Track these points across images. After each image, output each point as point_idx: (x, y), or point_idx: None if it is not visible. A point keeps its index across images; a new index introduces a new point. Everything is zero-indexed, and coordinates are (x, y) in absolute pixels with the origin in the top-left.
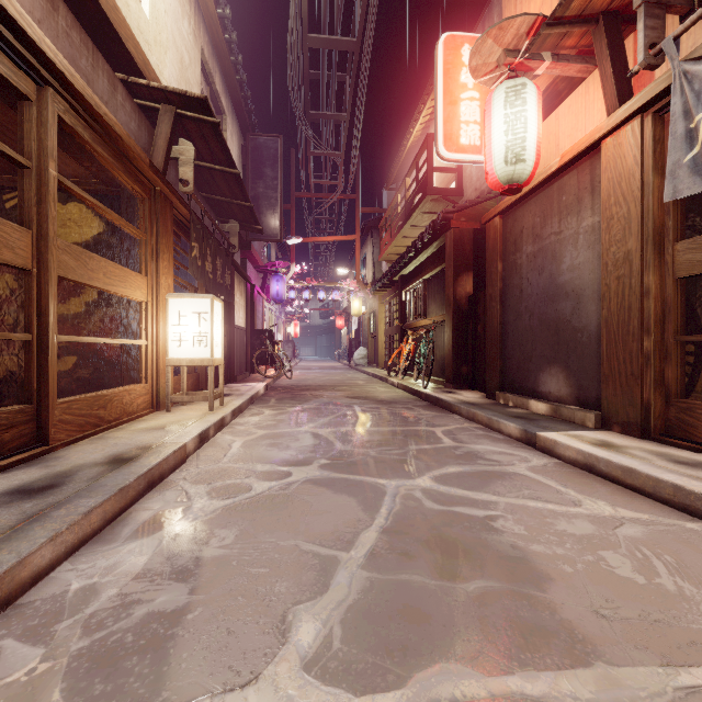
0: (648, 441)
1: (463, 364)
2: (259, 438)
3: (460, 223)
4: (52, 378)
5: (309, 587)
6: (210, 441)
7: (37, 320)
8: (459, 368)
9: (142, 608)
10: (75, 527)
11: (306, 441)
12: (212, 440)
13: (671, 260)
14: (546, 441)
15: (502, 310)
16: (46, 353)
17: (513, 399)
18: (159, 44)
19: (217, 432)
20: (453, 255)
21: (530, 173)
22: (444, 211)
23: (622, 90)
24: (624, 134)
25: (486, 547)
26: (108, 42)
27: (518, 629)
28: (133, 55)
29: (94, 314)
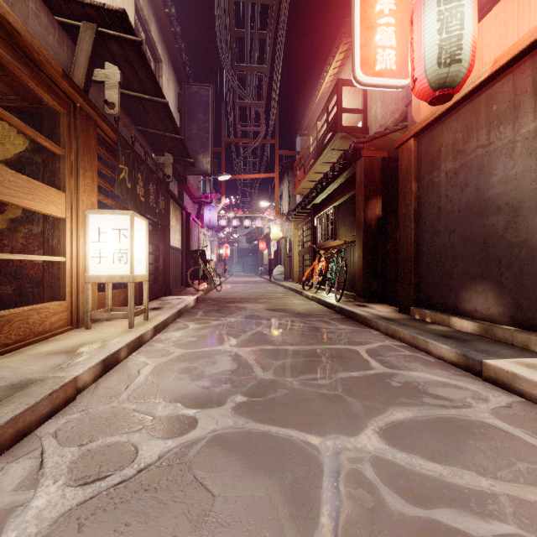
0: None
1: (372, 280)
2: (174, 360)
3: (370, 152)
4: None
5: None
6: (119, 364)
7: None
8: (368, 283)
9: None
10: None
11: (223, 365)
12: (122, 363)
13: None
14: (499, 372)
15: (417, 229)
16: None
17: (431, 315)
18: None
19: (132, 352)
20: (364, 181)
21: (464, 77)
22: (356, 141)
23: None
24: None
25: None
26: None
27: None
28: None
29: (16, 231)
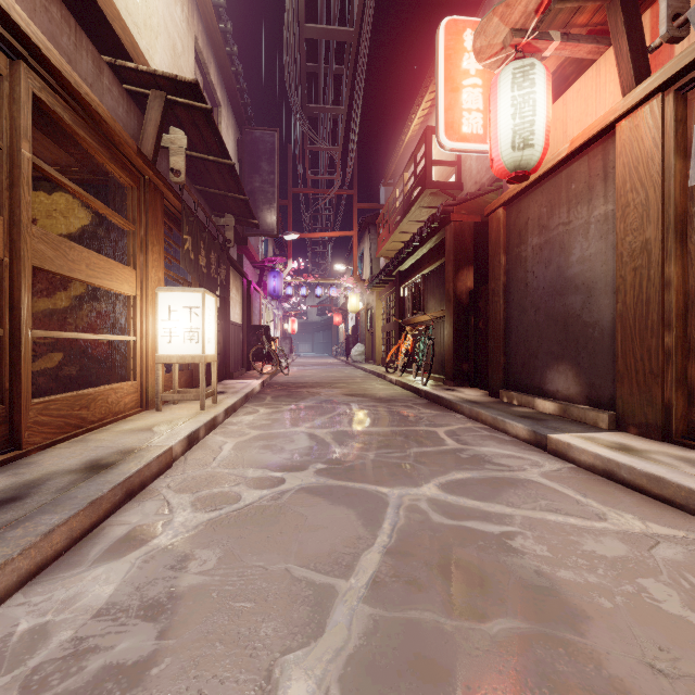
0: (670, 444)
1: (463, 361)
2: (252, 439)
3: (460, 216)
4: (25, 377)
5: (301, 628)
6: (199, 443)
7: (9, 314)
8: (459, 364)
9: (97, 658)
10: (31, 550)
11: (302, 443)
12: (202, 441)
13: (694, 249)
14: (559, 444)
15: (506, 305)
16: (19, 350)
17: (518, 398)
18: (149, 28)
19: (208, 433)
20: (453, 248)
21: (538, 159)
22: (444, 204)
23: (639, 68)
24: (642, 115)
25: (506, 574)
26: (92, 21)
27: (558, 691)
28: (120, 36)
29: (81, 309)
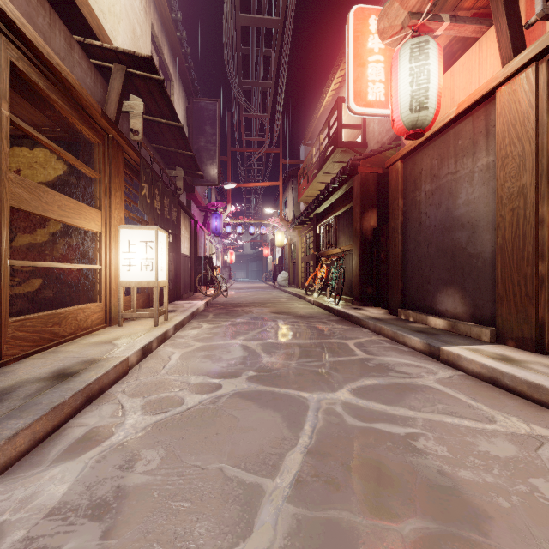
0: (543, 355)
1: (368, 285)
2: (196, 350)
3: (365, 168)
4: (4, 299)
5: (232, 528)
6: (152, 353)
7: None
8: (364, 288)
9: None
10: None
11: (236, 353)
12: (154, 352)
13: None
14: (450, 355)
15: (403, 240)
16: None
17: (414, 315)
18: (113, 14)
19: (160, 345)
20: (360, 195)
21: (431, 120)
22: (353, 158)
23: (516, 43)
24: (519, 81)
25: (413, 474)
26: (65, 6)
27: None
28: (87, 19)
29: (57, 243)
